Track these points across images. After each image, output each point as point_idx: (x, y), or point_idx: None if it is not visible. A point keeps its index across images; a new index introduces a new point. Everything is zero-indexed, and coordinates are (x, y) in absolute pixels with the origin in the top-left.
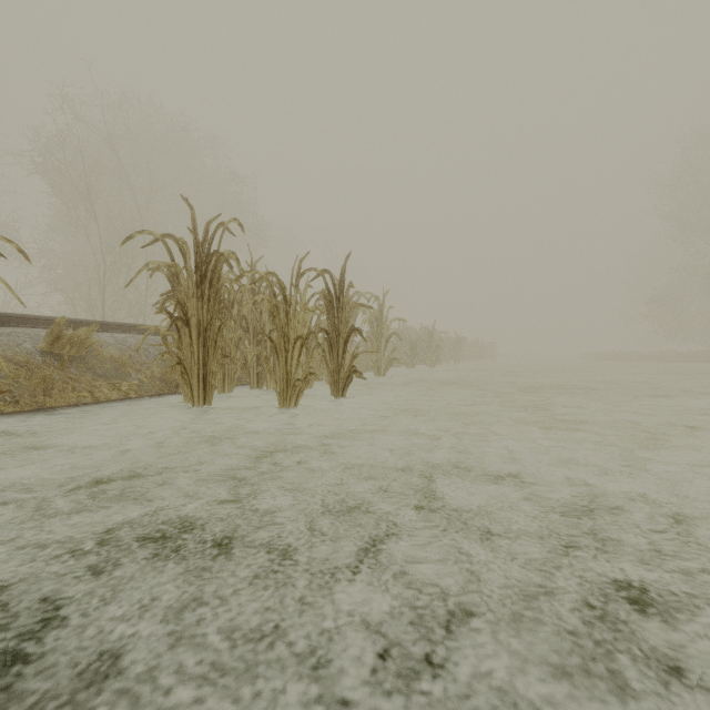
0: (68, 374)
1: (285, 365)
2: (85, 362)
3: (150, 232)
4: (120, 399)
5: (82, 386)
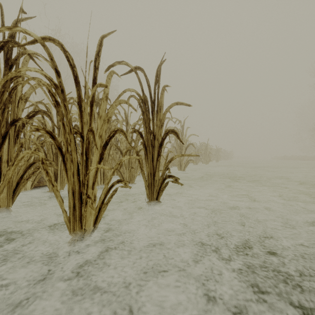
0: None
1: (77, 172)
2: None
3: None
4: None
5: None
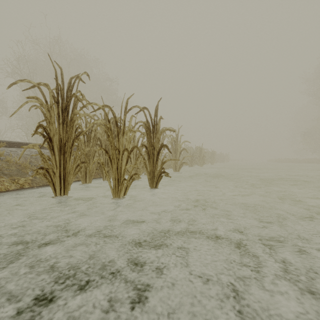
0: None
1: (117, 169)
2: None
3: (29, 80)
4: (16, 189)
5: None
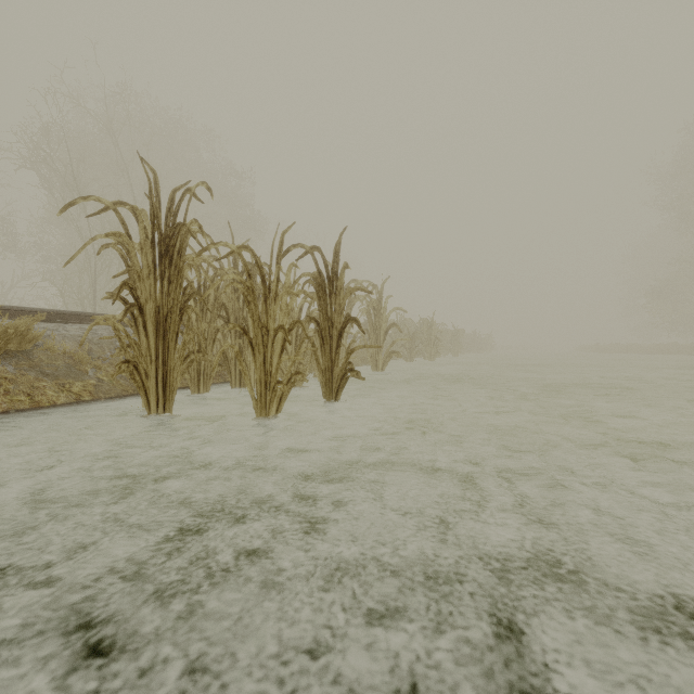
0: (2, 373)
1: (263, 363)
2: (30, 358)
3: (97, 198)
4: (68, 403)
5: (19, 388)
